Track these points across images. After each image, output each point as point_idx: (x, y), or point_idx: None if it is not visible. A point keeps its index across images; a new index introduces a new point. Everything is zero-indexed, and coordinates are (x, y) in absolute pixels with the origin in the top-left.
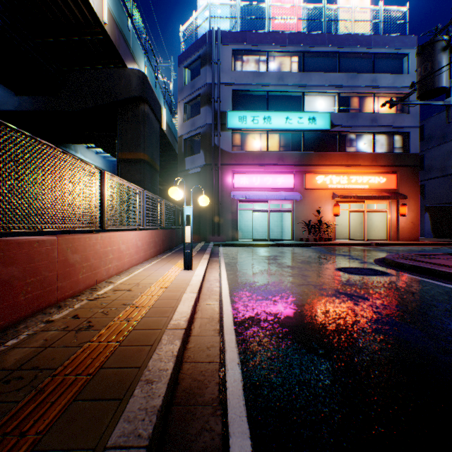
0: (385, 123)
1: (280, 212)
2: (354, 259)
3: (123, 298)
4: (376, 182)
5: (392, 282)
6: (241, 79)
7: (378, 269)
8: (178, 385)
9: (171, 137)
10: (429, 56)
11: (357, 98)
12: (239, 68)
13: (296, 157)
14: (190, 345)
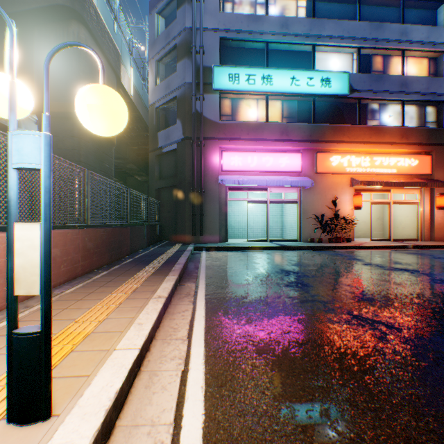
0: (418, 89)
1: (279, 205)
2: None
3: None
4: (406, 165)
5: None
6: (232, 24)
7: None
8: None
9: (144, 110)
10: None
11: (381, 57)
12: (228, 12)
13: (304, 131)
14: None
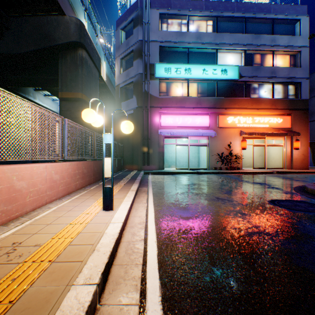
0: (282, 75)
1: (197, 147)
2: (275, 188)
3: None
4: (275, 122)
5: None
6: (167, 37)
7: (313, 202)
8: None
9: (111, 87)
10: None
11: (259, 55)
12: (164, 29)
13: (211, 102)
14: None
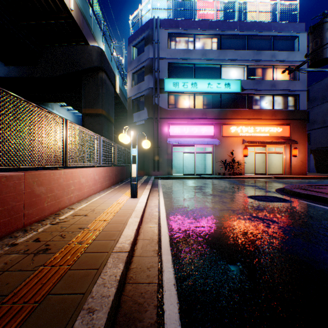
0: (282, 88)
1: (203, 154)
2: (261, 189)
3: (79, 222)
4: (275, 131)
5: (293, 208)
6: (175, 55)
7: (280, 197)
8: (119, 309)
9: (123, 98)
10: (319, 34)
11: (261, 69)
12: (173, 47)
13: (215, 113)
14: (132, 265)
